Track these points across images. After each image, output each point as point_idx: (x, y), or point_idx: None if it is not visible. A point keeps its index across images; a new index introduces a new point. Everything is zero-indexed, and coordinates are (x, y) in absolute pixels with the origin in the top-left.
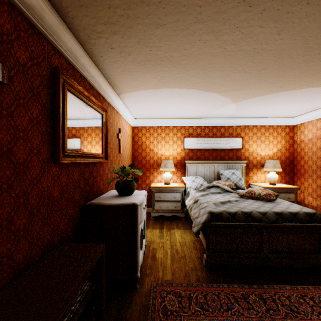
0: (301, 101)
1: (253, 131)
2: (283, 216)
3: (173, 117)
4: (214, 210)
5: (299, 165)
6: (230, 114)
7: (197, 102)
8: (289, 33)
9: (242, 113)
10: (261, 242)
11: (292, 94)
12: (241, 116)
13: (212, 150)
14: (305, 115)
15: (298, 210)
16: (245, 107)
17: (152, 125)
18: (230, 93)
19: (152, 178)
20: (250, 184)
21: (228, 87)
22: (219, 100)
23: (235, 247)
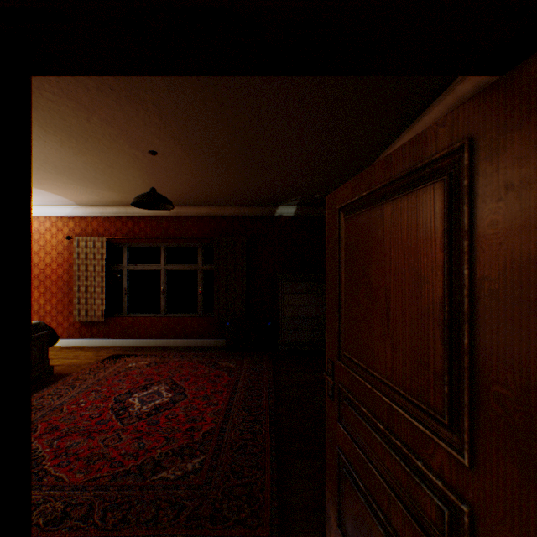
0: None
1: None
2: None
3: None
4: None
5: None
6: None
7: None
8: (40, 150)
9: None
10: None
11: None
12: None
13: None
14: None
15: None
16: None
17: None
18: None
19: None
20: None
21: None
22: None
23: None
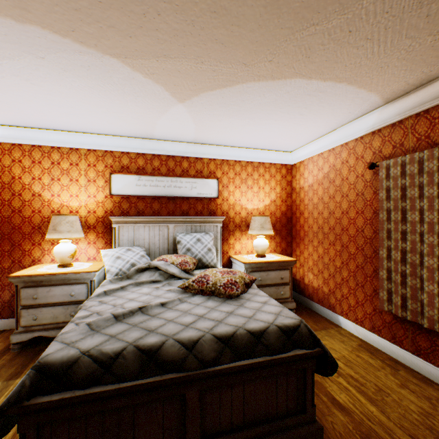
0: (292, 114)
1: (236, 169)
2: (236, 344)
3: (84, 130)
4: (55, 356)
5: (299, 224)
6: (192, 134)
7: (94, 85)
8: None
9: (212, 134)
10: (185, 416)
11: (274, 93)
12: (213, 140)
13: (168, 199)
14: (304, 147)
15: (270, 321)
16: (207, 117)
17: (38, 142)
18: (150, 63)
19: (38, 255)
20: (231, 257)
21: (131, 38)
22: (143, 86)
23: None
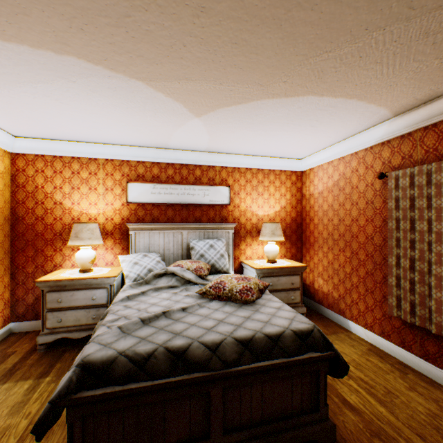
0: (303, 126)
1: (247, 176)
2: (255, 347)
3: (103, 141)
4: (96, 356)
5: (309, 230)
6: (206, 144)
7: (118, 103)
8: None
9: (224, 144)
10: (209, 411)
11: (287, 108)
12: (225, 149)
13: (181, 206)
14: (314, 155)
15: (285, 326)
16: (221, 129)
17: (60, 153)
18: (172, 85)
19: (59, 260)
20: (242, 263)
21: (157, 65)
22: (163, 104)
23: (148, 438)
